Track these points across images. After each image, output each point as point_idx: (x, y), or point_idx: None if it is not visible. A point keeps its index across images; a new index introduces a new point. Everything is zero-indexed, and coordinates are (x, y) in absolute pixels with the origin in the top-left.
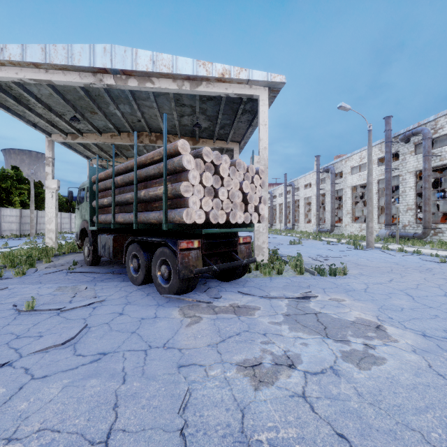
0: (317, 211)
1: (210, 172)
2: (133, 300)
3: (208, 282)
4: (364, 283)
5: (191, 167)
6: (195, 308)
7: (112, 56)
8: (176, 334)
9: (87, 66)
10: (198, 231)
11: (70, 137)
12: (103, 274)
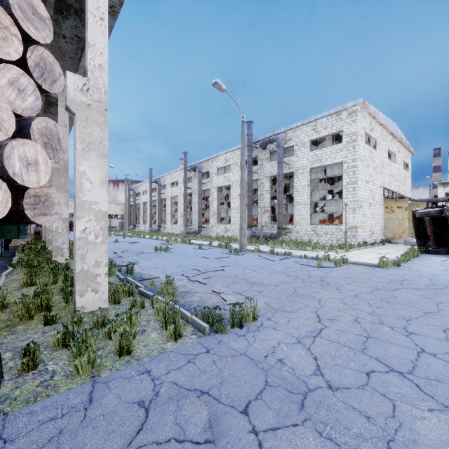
0: (185, 211)
1: None
2: None
3: None
4: (300, 343)
5: None
6: None
7: None
8: None
9: None
10: None
11: None
12: None
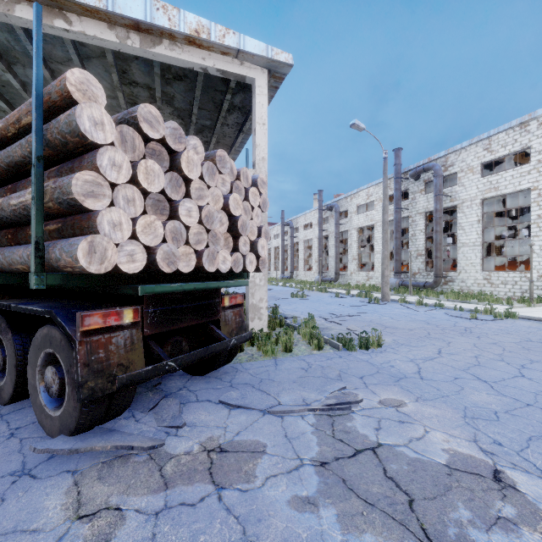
0: (319, 256)
1: (160, 163)
2: None
3: (165, 380)
4: (412, 361)
5: (103, 139)
6: (116, 471)
7: None
8: None
9: None
10: (129, 289)
11: None
12: None
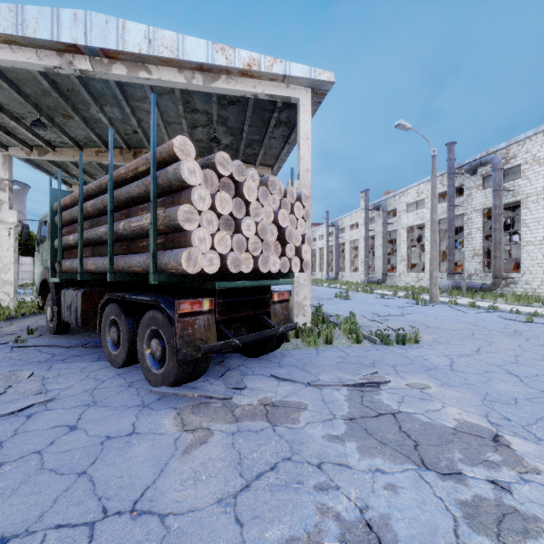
0: (366, 257)
1: (228, 192)
2: (103, 397)
3: (227, 359)
4: (446, 356)
5: (195, 182)
6: (202, 410)
7: (87, 28)
8: (161, 473)
9: (48, 40)
10: (208, 285)
11: (37, 151)
12: (70, 348)
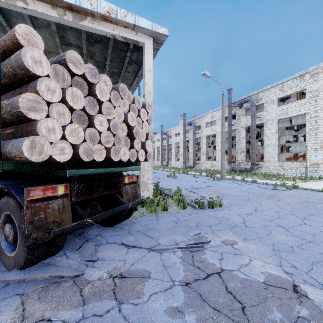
0: (184, 152)
1: (82, 91)
2: None
3: (87, 230)
4: (240, 215)
5: (41, 72)
6: (50, 293)
7: None
8: None
9: None
10: (60, 172)
11: None
12: None
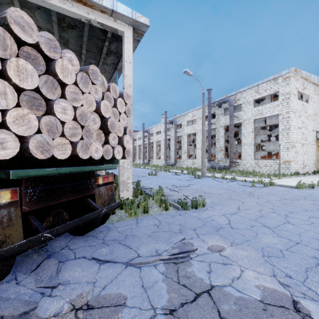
0: (165, 150)
1: (35, 66)
2: None
3: (52, 241)
4: (224, 215)
5: None
6: None
7: None
8: None
9: None
10: (1, 174)
11: None
12: None
